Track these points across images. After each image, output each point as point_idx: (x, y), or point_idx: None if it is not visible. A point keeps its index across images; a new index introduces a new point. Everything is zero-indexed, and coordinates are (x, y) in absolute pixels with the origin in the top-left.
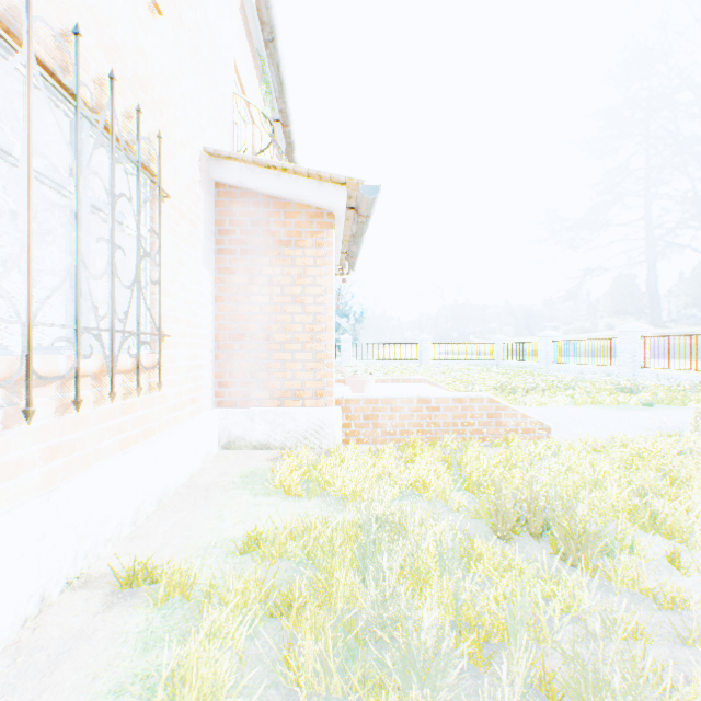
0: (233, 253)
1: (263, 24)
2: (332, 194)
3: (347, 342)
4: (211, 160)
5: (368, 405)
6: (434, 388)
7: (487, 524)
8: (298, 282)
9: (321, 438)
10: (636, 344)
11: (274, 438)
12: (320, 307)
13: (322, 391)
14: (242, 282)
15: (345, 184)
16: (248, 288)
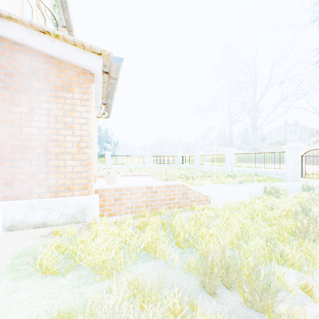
0: (17, 90)
1: None
2: (92, 60)
3: (109, 155)
4: None
5: (116, 192)
6: (153, 179)
7: (195, 276)
8: (69, 114)
9: (85, 216)
10: (232, 157)
11: (50, 219)
12: (84, 131)
13: (86, 185)
14: (25, 111)
15: (101, 54)
16: (29, 116)
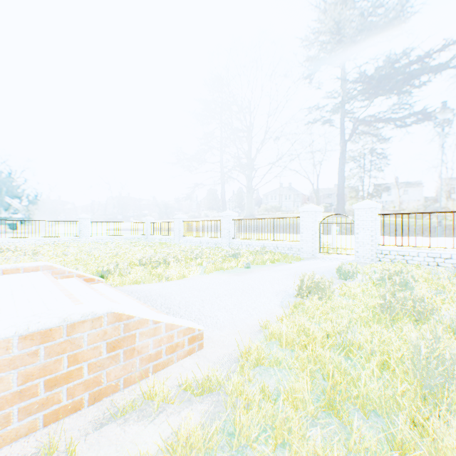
0: None
1: None
2: None
3: None
4: None
5: None
6: (47, 282)
7: None
8: None
9: None
10: (231, 224)
11: None
12: None
13: None
14: None
15: None
16: None
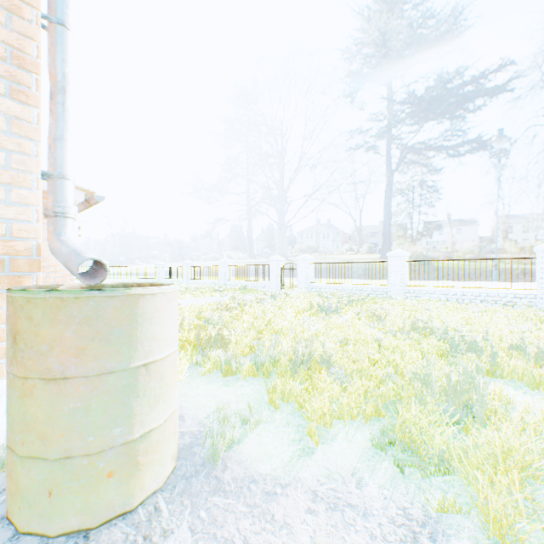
0: None
1: None
2: (76, 194)
3: None
4: None
5: None
6: None
7: None
8: None
9: None
10: (227, 269)
11: None
12: None
13: None
14: None
15: (85, 191)
16: None
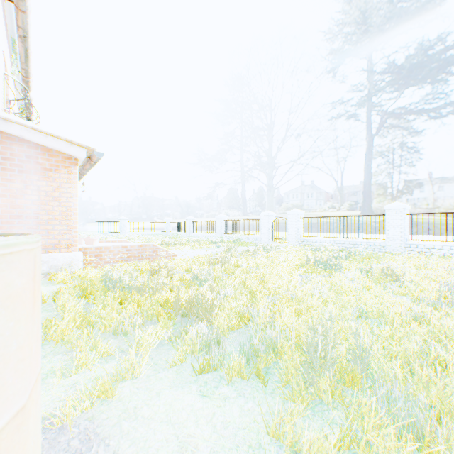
0: (14, 171)
1: (20, 28)
2: (78, 151)
3: None
4: (0, 120)
5: (97, 250)
6: None
7: None
8: (57, 190)
9: (72, 267)
10: (223, 223)
11: (43, 269)
12: (70, 203)
13: (72, 244)
14: (20, 187)
15: (86, 148)
16: (24, 191)
